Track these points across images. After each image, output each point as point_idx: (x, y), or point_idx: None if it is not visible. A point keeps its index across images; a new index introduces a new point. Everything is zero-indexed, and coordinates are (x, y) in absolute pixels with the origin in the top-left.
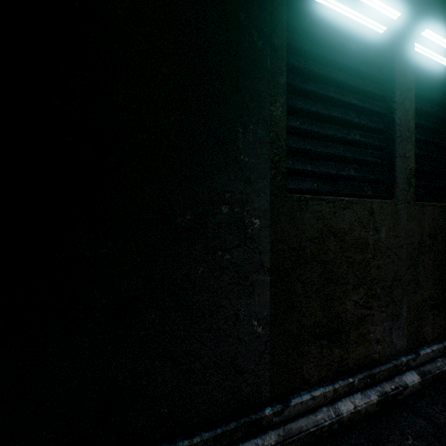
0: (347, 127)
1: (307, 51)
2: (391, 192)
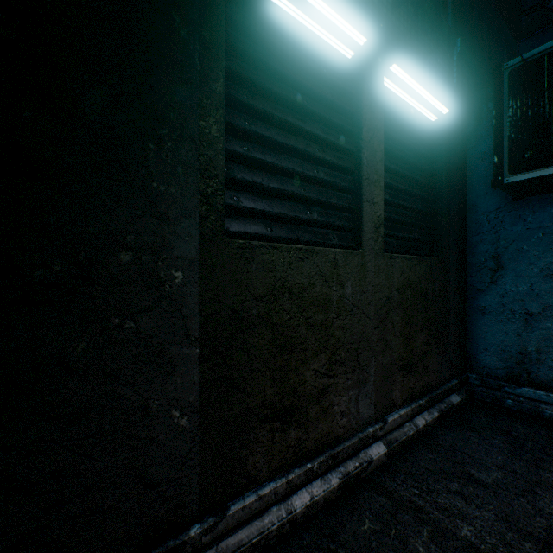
0: (310, 161)
1: (257, 60)
2: (359, 242)
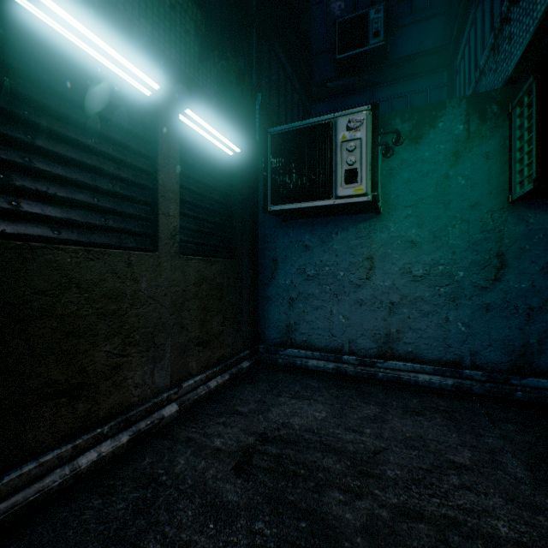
0: (106, 176)
1: (42, 83)
2: (157, 246)
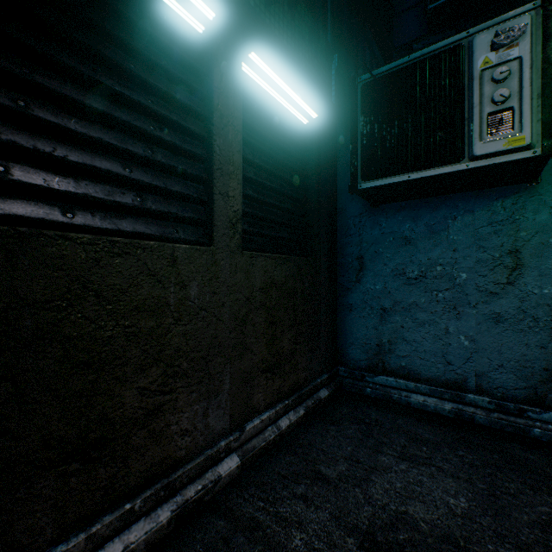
0: (142, 139)
1: None
2: (211, 237)
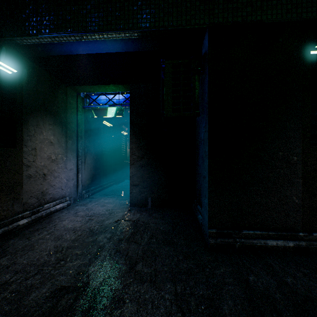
0: None
1: None
2: None
